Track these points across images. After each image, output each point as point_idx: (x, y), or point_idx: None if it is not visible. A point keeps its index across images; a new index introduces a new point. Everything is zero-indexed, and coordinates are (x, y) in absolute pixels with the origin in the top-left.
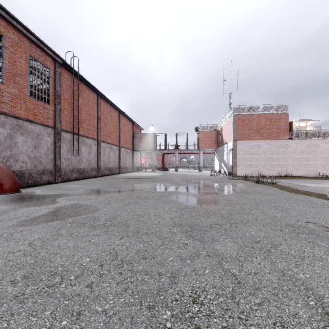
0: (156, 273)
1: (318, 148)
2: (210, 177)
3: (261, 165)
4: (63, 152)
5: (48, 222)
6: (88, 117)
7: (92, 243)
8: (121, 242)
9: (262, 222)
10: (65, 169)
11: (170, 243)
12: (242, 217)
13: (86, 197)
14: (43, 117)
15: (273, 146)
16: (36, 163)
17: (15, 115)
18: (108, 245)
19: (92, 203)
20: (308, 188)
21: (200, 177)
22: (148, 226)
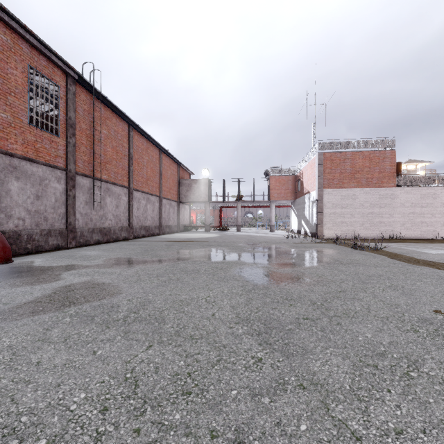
0: (205, 432)
1: (438, 200)
2: (286, 239)
3: (357, 223)
4: (79, 204)
5: (36, 315)
6: (115, 156)
7: (98, 358)
8: (147, 355)
9: (380, 315)
10: (81, 228)
11: (233, 358)
12: (345, 306)
13: (106, 270)
14: (49, 155)
15: (374, 196)
16: (38, 220)
17: (6, 151)
18: (124, 362)
19: (113, 280)
20: (430, 257)
21: (272, 240)
22: (195, 323)
